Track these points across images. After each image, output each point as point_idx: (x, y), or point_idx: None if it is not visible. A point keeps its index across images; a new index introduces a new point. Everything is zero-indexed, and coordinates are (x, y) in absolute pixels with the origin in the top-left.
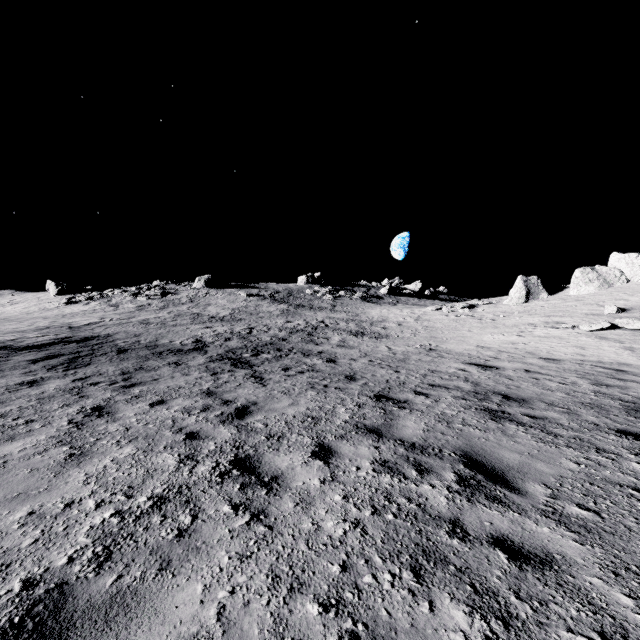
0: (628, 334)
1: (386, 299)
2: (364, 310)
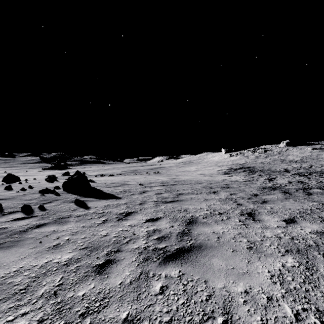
0: None
1: None
2: None
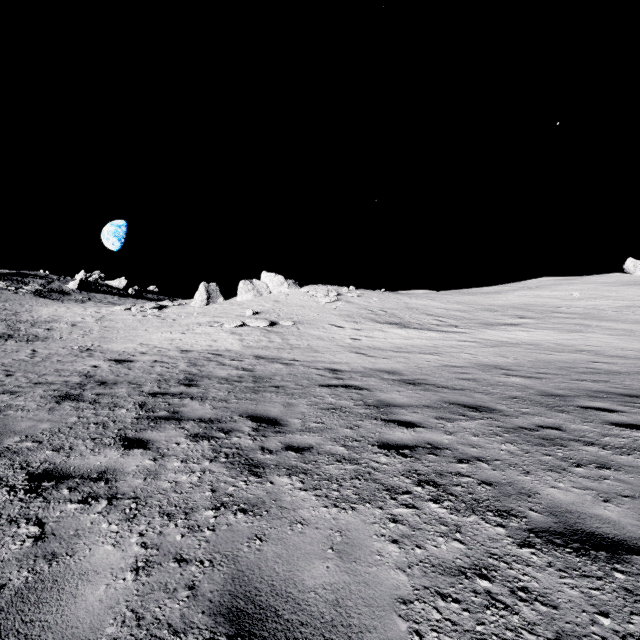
0: (249, 330)
1: (74, 295)
2: (32, 308)
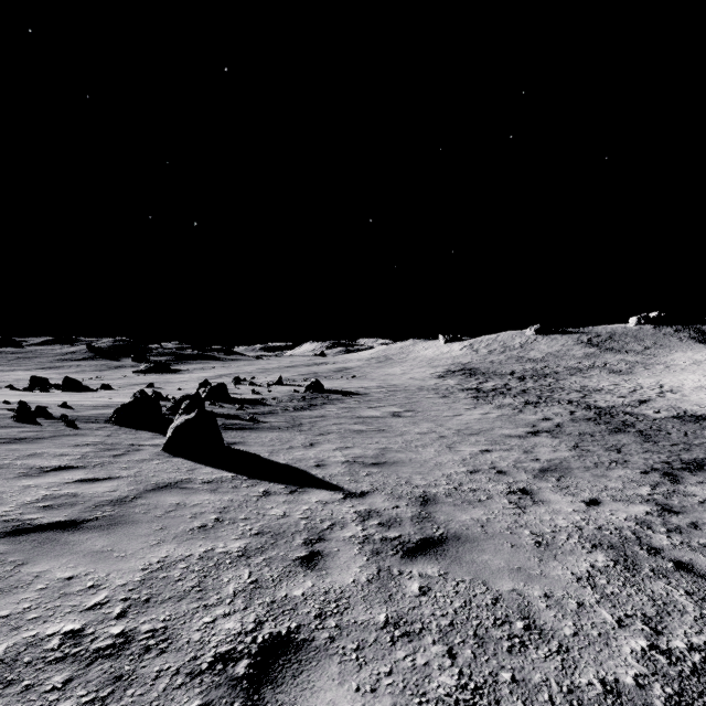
0: None
1: None
2: (672, 353)
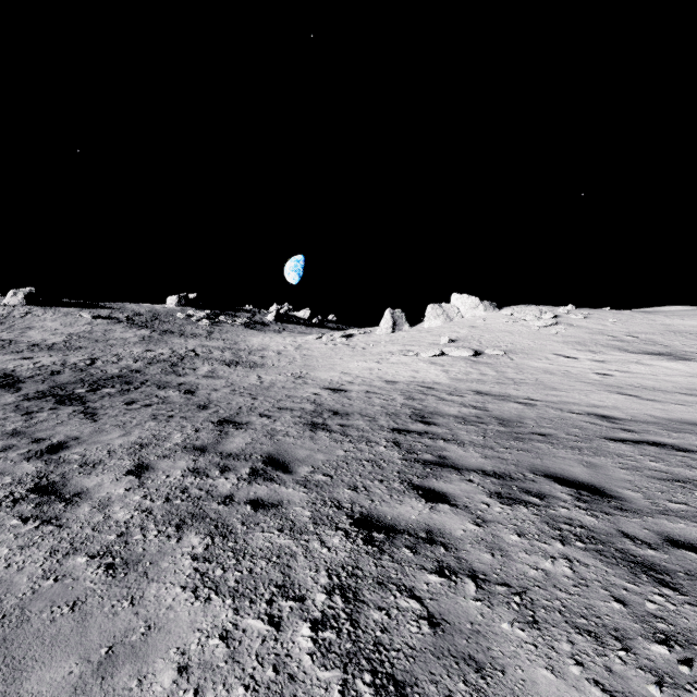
0: (450, 360)
1: (272, 326)
2: (245, 338)
